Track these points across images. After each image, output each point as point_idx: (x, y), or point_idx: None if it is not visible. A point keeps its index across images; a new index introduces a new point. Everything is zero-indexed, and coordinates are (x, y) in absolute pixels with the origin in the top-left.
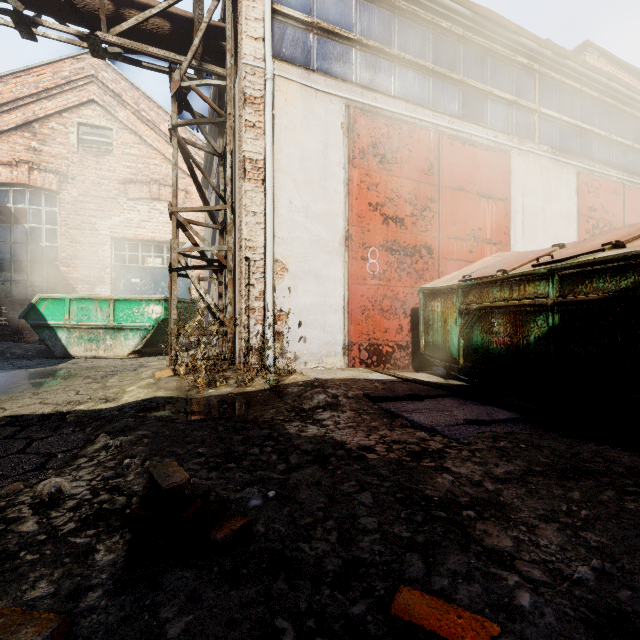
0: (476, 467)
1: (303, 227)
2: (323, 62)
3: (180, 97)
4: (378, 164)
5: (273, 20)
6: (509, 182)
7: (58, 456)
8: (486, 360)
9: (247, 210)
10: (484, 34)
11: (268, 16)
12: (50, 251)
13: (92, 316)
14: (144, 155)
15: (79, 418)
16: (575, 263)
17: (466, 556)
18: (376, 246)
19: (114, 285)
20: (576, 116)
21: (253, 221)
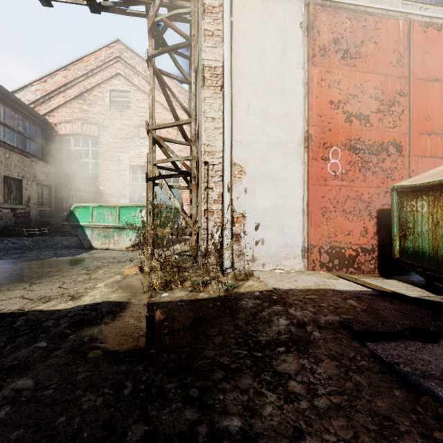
0: None
1: (261, 130)
2: None
3: (157, 36)
4: (340, 60)
5: None
6: None
7: None
8: None
9: (206, 116)
10: None
11: None
12: (94, 176)
13: (106, 219)
14: None
15: (24, 323)
16: None
17: None
18: (338, 145)
19: (131, 198)
20: None
21: (211, 126)
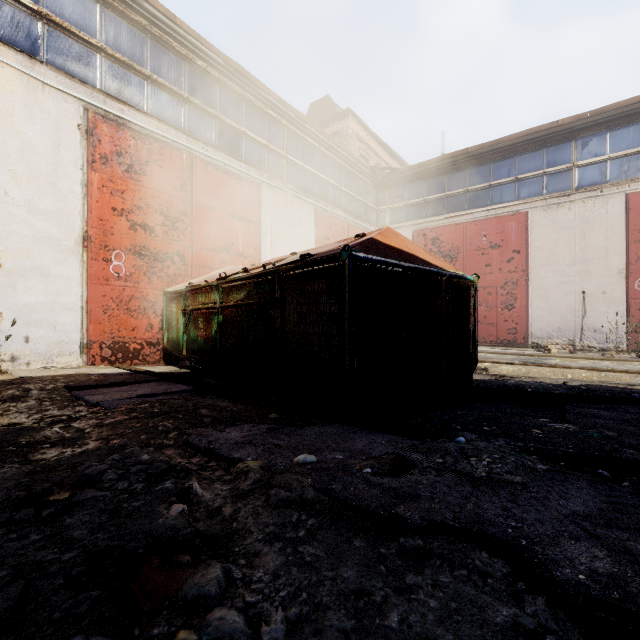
0: (95, 421)
1: (25, 222)
2: (56, 56)
3: None
4: (124, 172)
5: None
6: (259, 209)
7: None
8: (196, 350)
9: None
10: (238, 83)
11: None
12: None
13: None
14: None
15: None
16: (226, 280)
17: None
18: (122, 249)
19: None
20: (316, 167)
21: None
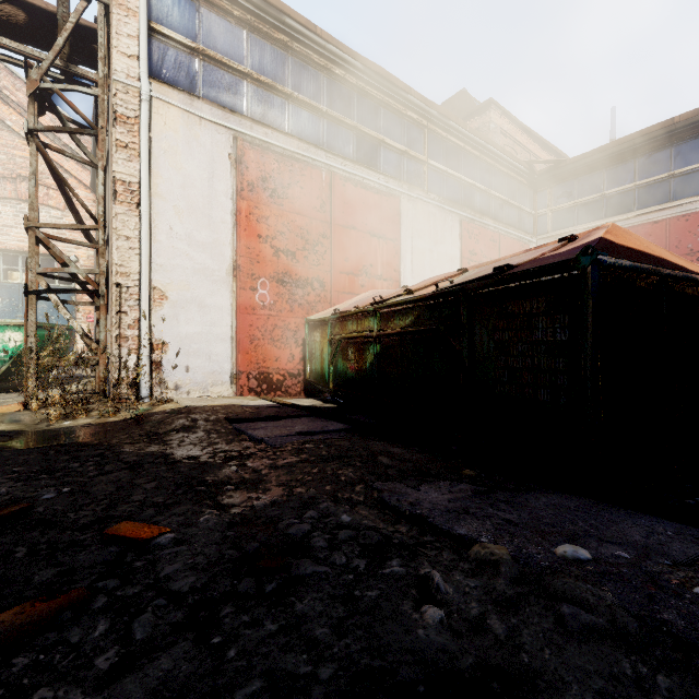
0: (268, 461)
1: (186, 255)
2: (210, 90)
3: (42, 96)
4: (268, 198)
5: (152, 38)
6: (399, 224)
7: None
8: (345, 384)
9: (118, 234)
10: (376, 87)
11: (143, 35)
12: None
13: None
14: (7, 144)
15: None
16: (386, 304)
17: (194, 506)
18: (266, 277)
19: None
20: (461, 170)
21: (126, 246)
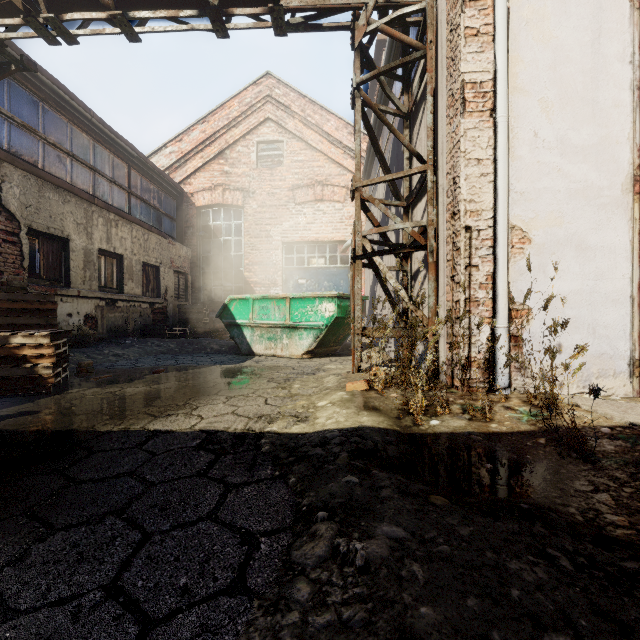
0: None
1: (556, 171)
2: None
3: (361, 53)
4: None
5: None
6: None
7: (261, 547)
8: None
9: (467, 158)
10: None
11: None
12: (237, 259)
13: (271, 315)
14: (309, 159)
15: (275, 448)
16: None
17: None
18: None
19: (284, 287)
20: None
21: (476, 173)
